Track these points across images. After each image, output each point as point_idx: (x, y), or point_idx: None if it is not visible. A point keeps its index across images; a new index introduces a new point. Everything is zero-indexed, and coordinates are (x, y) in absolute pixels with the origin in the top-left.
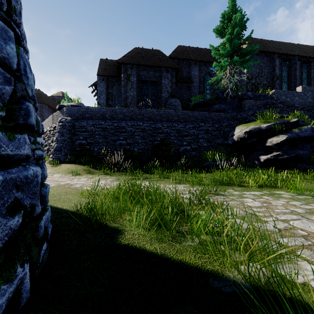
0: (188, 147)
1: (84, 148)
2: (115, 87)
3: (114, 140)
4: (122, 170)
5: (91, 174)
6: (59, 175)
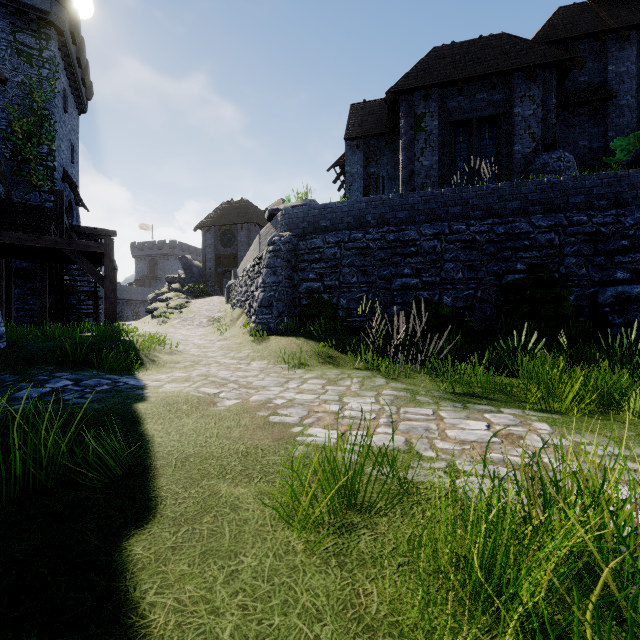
0: (636, 287)
1: (318, 300)
2: (384, 159)
3: (386, 276)
4: (413, 358)
5: (333, 366)
6: (262, 364)
